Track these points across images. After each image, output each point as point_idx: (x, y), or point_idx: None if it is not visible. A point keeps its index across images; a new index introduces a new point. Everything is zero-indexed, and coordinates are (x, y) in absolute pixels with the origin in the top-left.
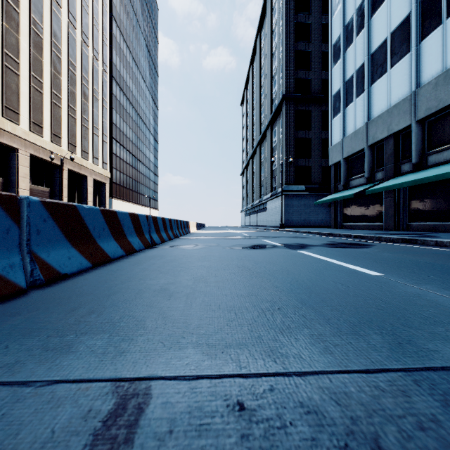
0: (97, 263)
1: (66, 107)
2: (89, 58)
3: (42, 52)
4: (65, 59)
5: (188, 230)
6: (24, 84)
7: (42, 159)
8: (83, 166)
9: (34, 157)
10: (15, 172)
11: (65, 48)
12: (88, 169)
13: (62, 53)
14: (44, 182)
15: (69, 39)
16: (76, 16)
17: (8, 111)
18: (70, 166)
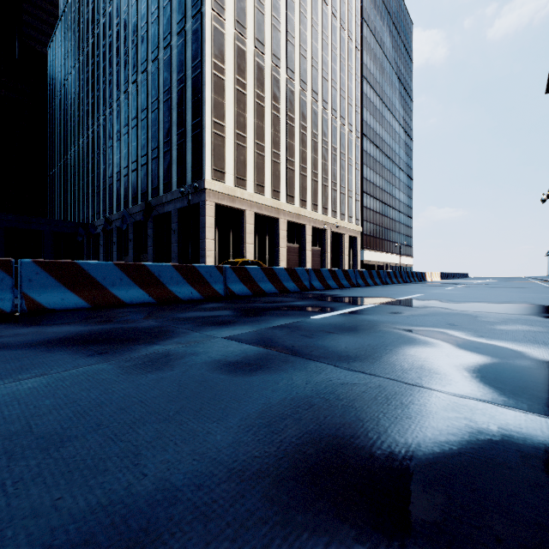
0: (366, 285)
1: (330, 184)
2: (345, 135)
3: (317, 152)
4: (330, 147)
5: (423, 279)
6: (308, 180)
7: (317, 228)
8: (341, 226)
9: (313, 228)
10: (305, 240)
11: (329, 139)
12: (344, 228)
13: (328, 144)
14: (318, 244)
15: (332, 130)
16: (337, 107)
17: (302, 202)
18: (333, 228)
